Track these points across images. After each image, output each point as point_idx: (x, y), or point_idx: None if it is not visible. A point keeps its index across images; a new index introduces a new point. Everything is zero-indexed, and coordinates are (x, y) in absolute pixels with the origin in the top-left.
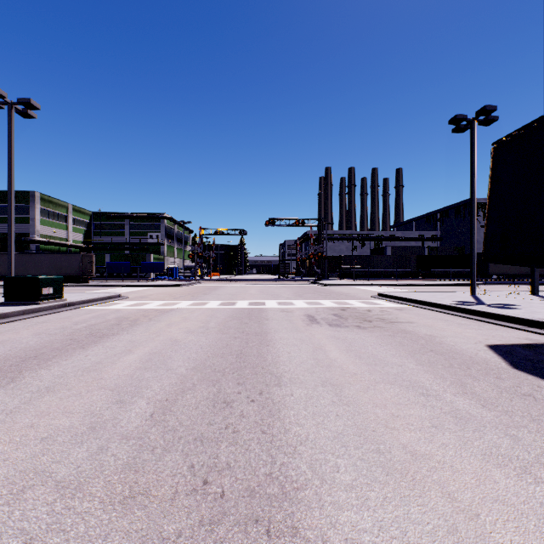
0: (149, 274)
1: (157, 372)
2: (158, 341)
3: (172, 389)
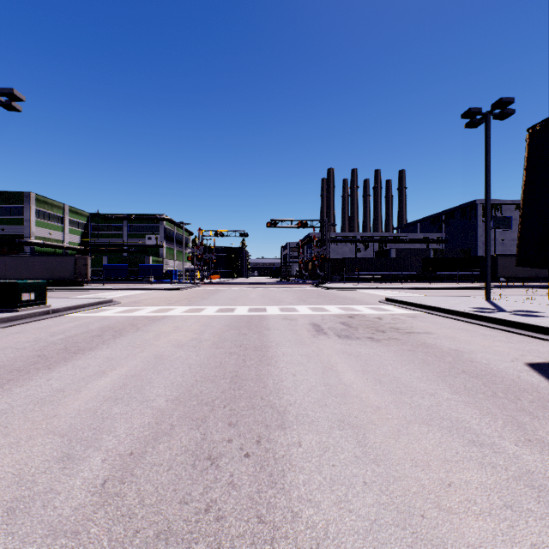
0: (147, 276)
1: (129, 406)
2: (140, 358)
3: (141, 434)
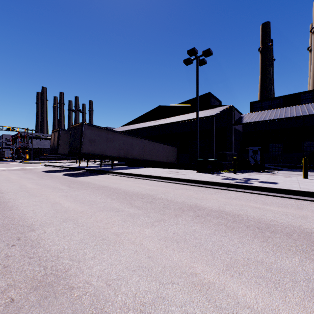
0: None
1: None
2: None
3: None
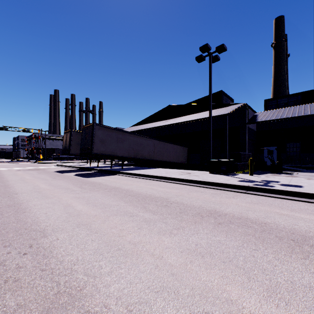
0: None
1: None
2: None
3: None
